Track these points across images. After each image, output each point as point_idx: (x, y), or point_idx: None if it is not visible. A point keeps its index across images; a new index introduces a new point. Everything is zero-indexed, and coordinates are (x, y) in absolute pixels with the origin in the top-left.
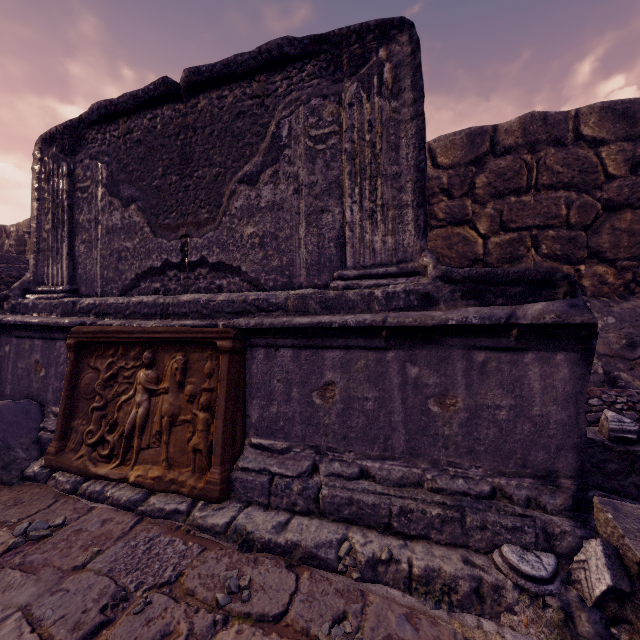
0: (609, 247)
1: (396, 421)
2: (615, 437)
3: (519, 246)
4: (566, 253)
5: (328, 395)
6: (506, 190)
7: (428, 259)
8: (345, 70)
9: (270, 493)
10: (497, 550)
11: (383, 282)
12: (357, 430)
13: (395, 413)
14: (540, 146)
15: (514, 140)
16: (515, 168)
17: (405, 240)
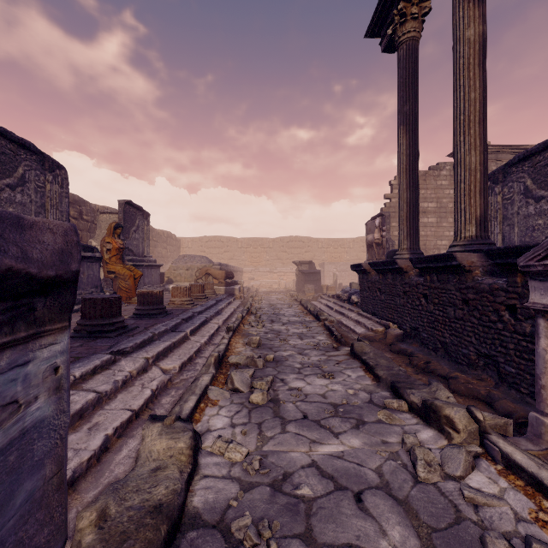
0: None
1: None
2: None
3: None
4: None
5: None
6: None
7: None
8: (47, 168)
9: None
10: None
11: None
12: None
13: None
14: None
15: None
16: None
17: None
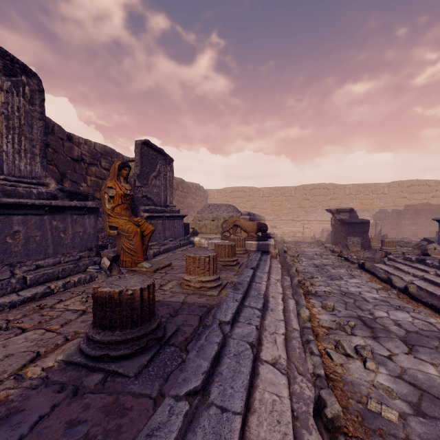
0: None
1: (49, 243)
2: None
3: None
4: None
5: (16, 237)
6: None
7: (53, 181)
8: (1, 68)
9: None
10: (88, 269)
11: (32, 186)
12: (33, 250)
13: (49, 240)
14: None
15: None
16: None
17: (36, 169)
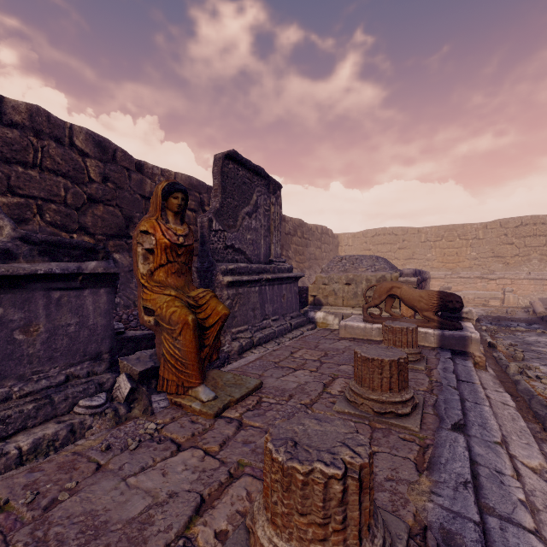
0: (92, 225)
1: None
2: (116, 332)
3: (27, 210)
4: (65, 224)
5: None
6: (14, 159)
7: (6, 222)
8: None
9: None
10: (76, 406)
11: None
12: None
13: None
14: (45, 136)
15: (22, 119)
16: (23, 144)
17: None
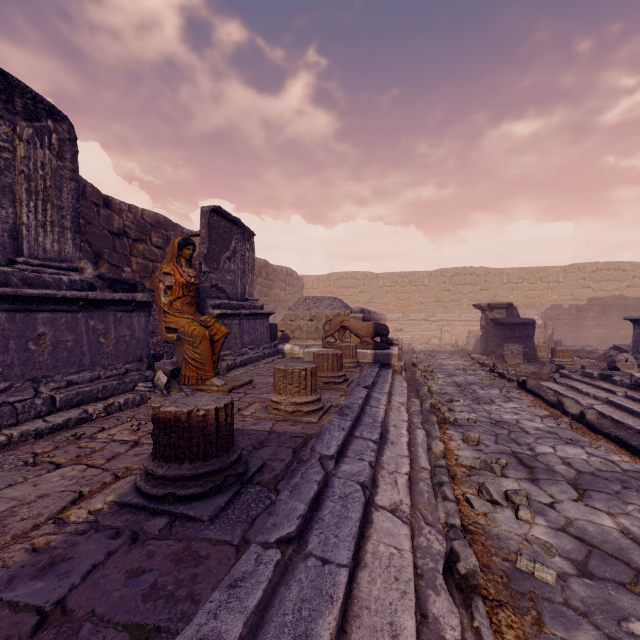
0: None
1: (85, 350)
2: None
3: None
4: None
5: (41, 342)
6: None
7: (89, 265)
8: (19, 110)
9: (18, 414)
10: (137, 387)
11: (62, 272)
12: (63, 360)
13: (84, 346)
14: None
15: None
16: None
17: (66, 249)
